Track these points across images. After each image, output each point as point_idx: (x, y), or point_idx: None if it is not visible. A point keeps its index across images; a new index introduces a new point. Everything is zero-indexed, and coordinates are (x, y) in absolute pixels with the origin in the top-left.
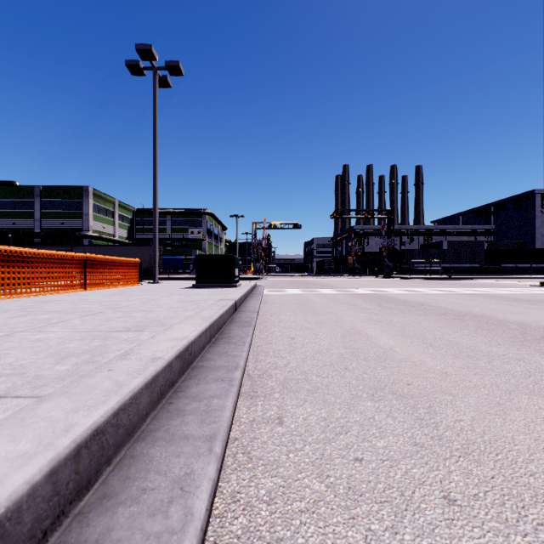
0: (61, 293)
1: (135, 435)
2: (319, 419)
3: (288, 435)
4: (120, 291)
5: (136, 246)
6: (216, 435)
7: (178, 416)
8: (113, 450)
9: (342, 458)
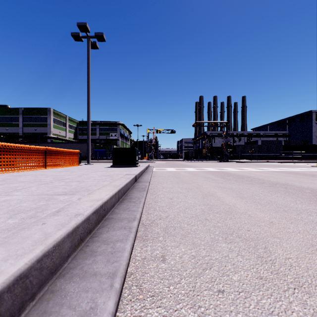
0: (30, 170)
1: (58, 273)
2: (190, 257)
3: (169, 270)
4: (66, 169)
5: (78, 143)
6: (117, 272)
7: (91, 256)
8: (37, 287)
9: (209, 290)
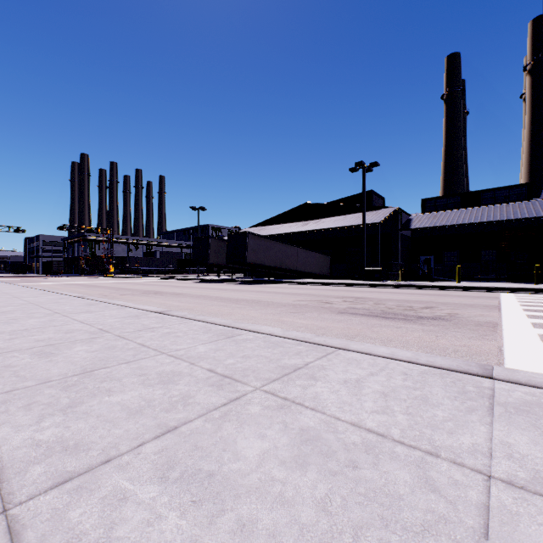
0: None
1: None
2: None
3: None
4: None
5: None
6: None
7: None
8: None
9: None
